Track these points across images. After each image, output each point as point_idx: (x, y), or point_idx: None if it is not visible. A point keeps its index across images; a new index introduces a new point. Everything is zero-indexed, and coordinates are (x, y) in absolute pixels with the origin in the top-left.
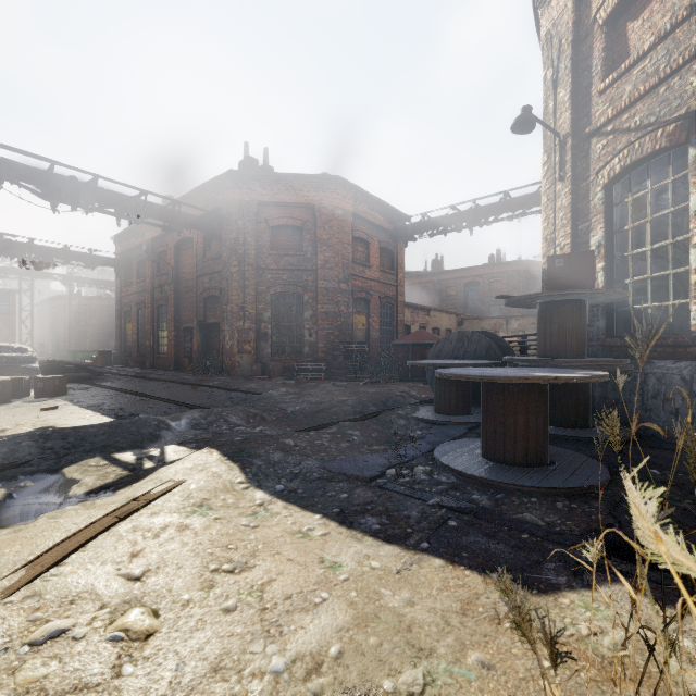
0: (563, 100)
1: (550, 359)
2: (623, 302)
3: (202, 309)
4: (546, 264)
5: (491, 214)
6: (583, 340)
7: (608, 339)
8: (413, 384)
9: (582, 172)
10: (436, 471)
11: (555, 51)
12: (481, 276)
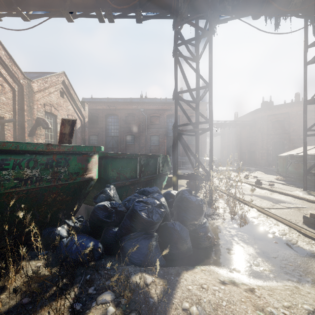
0: None
1: None
2: None
3: (249, 147)
4: None
5: None
6: None
7: None
8: None
9: None
10: None
11: None
12: None
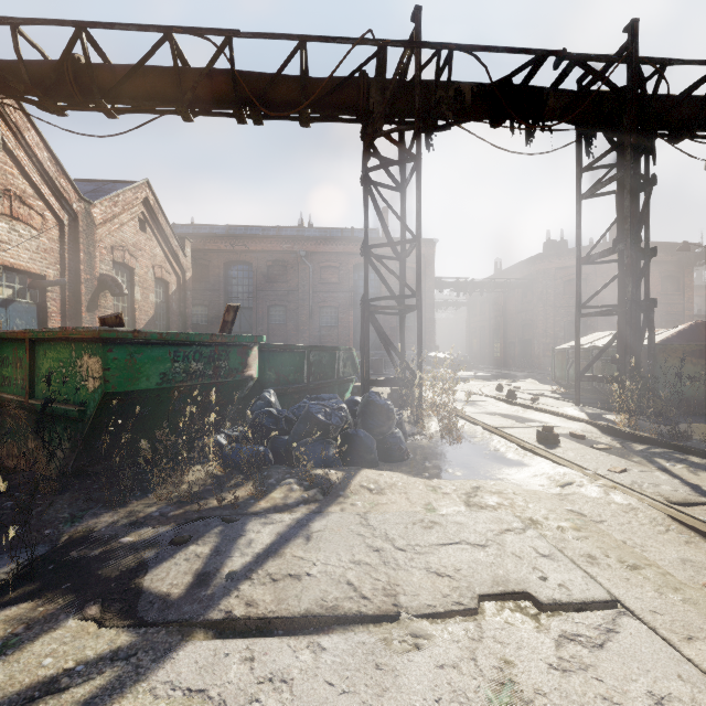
0: None
1: None
2: None
3: (521, 331)
4: None
5: None
6: None
7: None
8: None
9: None
10: None
11: None
12: None
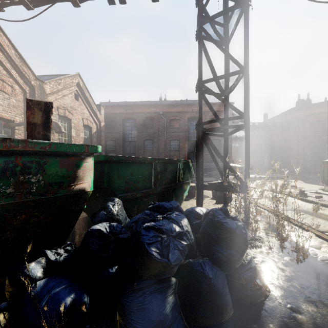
0: None
1: None
2: None
3: (281, 152)
4: None
5: None
6: None
7: None
8: None
9: None
10: None
11: None
12: None
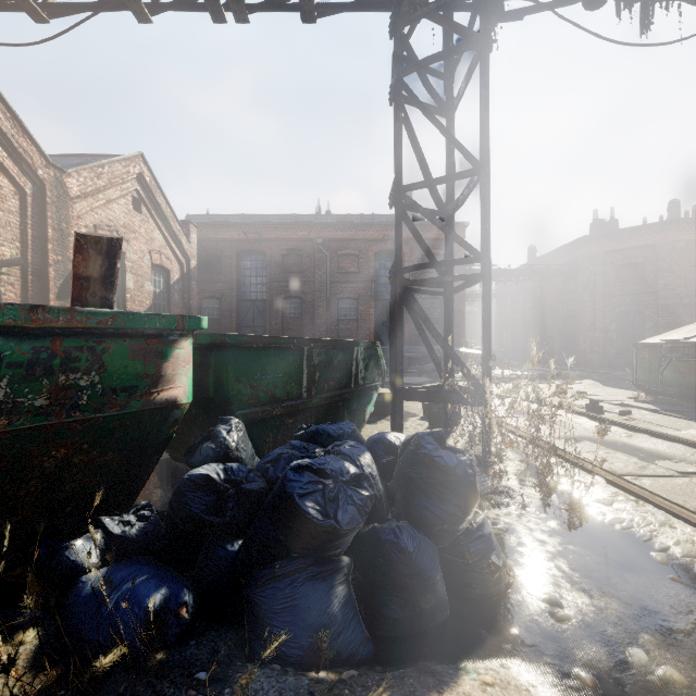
0: None
1: None
2: None
3: (562, 324)
4: None
5: None
6: None
7: None
8: None
9: None
10: None
11: None
12: None
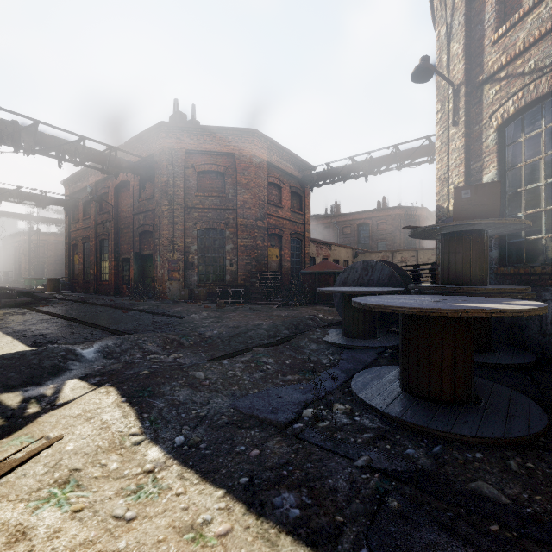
0: (457, 53)
1: (458, 287)
2: (516, 234)
3: (138, 242)
4: (440, 201)
5: (383, 164)
6: (486, 269)
7: (502, 268)
8: (320, 307)
9: (475, 116)
10: (357, 411)
11: (448, 10)
12: (370, 219)
